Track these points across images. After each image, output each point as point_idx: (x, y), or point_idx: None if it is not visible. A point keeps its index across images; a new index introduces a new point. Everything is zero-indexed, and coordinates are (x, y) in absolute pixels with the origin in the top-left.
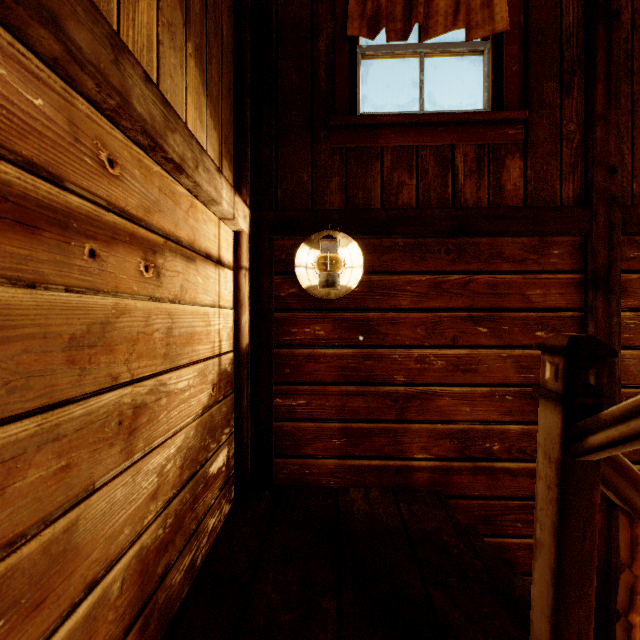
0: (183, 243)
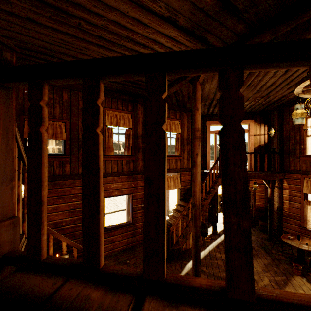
0: None
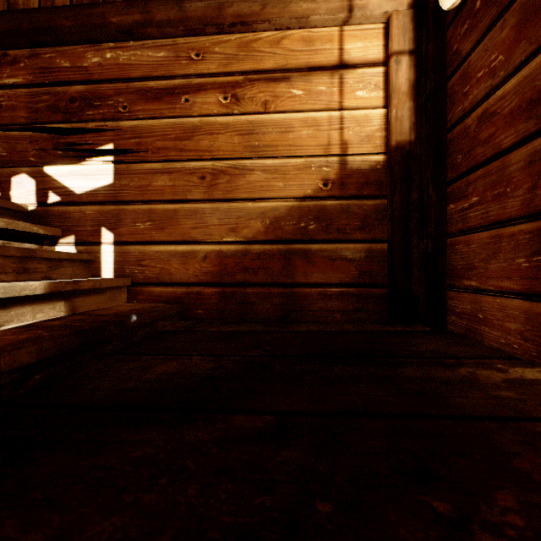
0: (269, 71)
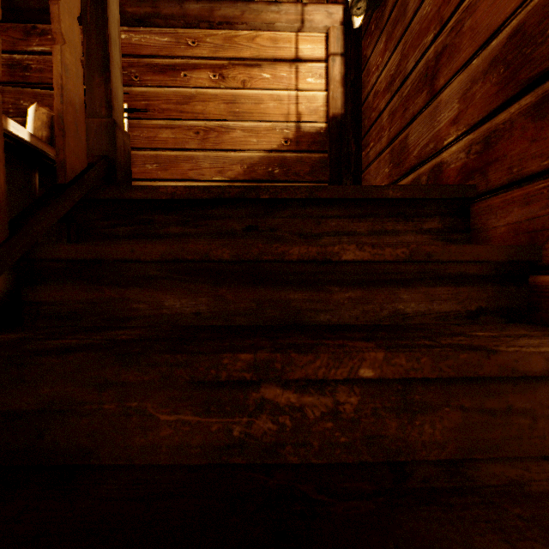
0: (247, 59)
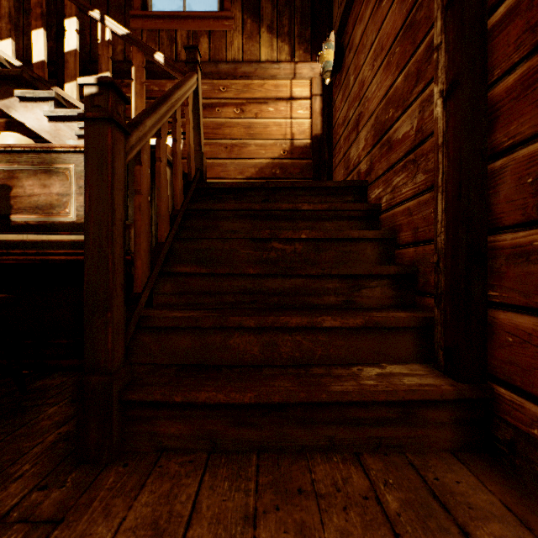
0: (258, 99)
